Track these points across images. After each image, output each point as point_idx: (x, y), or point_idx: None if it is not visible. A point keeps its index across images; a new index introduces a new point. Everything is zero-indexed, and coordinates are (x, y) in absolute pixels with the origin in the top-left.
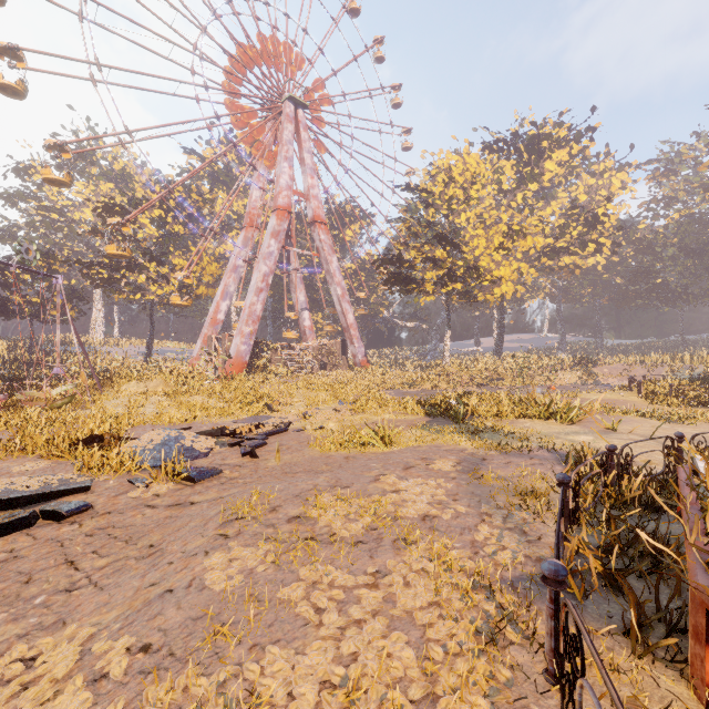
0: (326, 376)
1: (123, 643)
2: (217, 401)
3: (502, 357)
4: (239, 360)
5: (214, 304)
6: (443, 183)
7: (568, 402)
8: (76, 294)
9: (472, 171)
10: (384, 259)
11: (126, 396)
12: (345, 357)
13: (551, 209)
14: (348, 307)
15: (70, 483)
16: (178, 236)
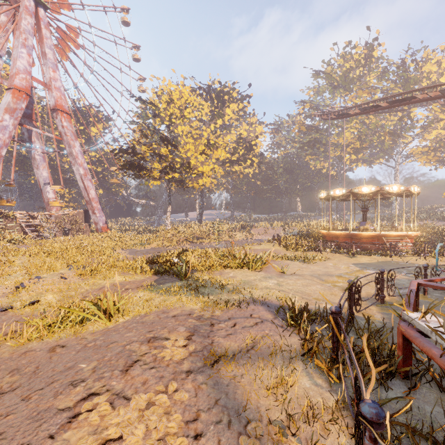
0: (68, 240)
1: None
2: None
3: (202, 224)
4: None
5: None
6: (166, 102)
7: (255, 255)
8: None
9: (186, 99)
10: (121, 149)
11: None
12: (87, 224)
13: (229, 136)
14: (90, 184)
15: None
16: None
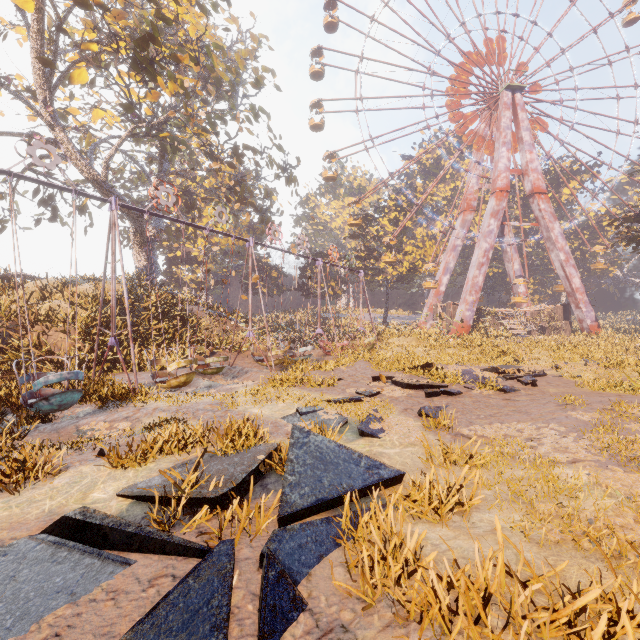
0: (547, 339)
1: (553, 425)
2: (466, 353)
3: None
4: (464, 324)
5: (436, 278)
6: None
7: None
8: (341, 279)
9: None
10: (626, 218)
11: (395, 346)
12: (567, 321)
13: None
14: (573, 271)
15: (435, 383)
16: (406, 228)
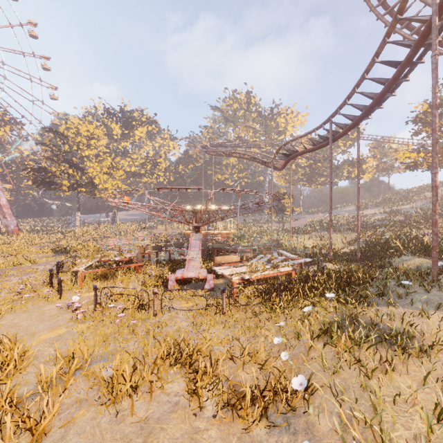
0: None
1: None
2: None
3: (114, 225)
4: None
5: None
6: (74, 133)
7: None
8: None
9: (91, 132)
10: (33, 168)
11: None
12: None
13: (136, 156)
14: (1, 193)
15: None
16: None
